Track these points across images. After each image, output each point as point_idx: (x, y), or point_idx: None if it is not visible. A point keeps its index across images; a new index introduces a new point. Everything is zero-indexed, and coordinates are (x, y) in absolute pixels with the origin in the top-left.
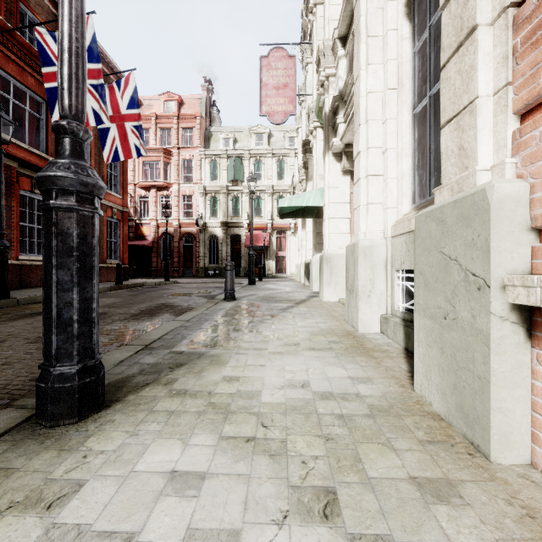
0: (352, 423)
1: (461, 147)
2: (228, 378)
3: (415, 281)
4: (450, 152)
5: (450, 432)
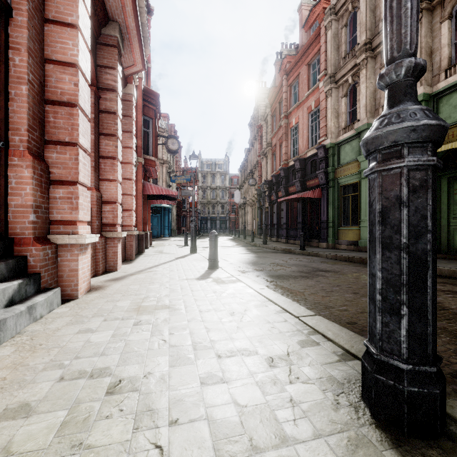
0: None
1: None
2: None
3: None
4: None
5: None
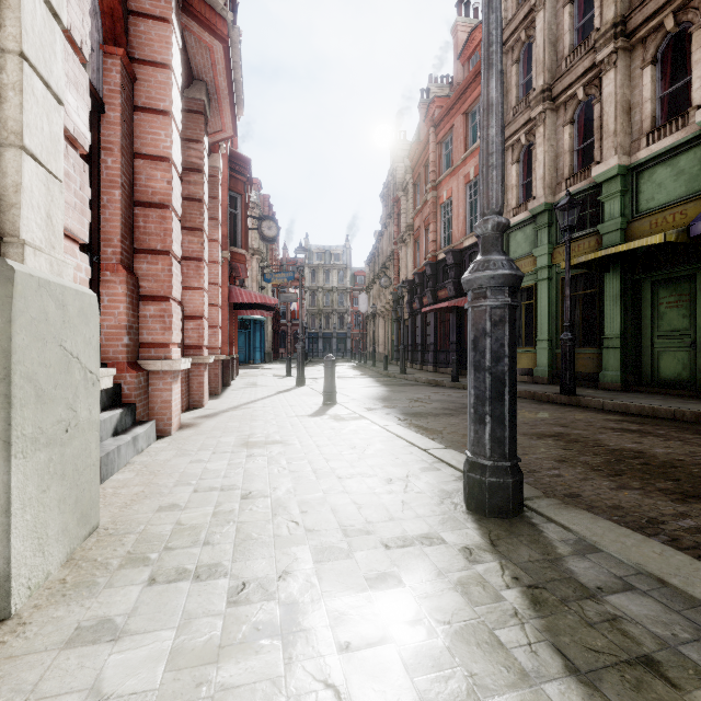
0: (198, 537)
1: (50, 216)
2: (389, 577)
3: (17, 396)
4: (37, 203)
5: (91, 545)
